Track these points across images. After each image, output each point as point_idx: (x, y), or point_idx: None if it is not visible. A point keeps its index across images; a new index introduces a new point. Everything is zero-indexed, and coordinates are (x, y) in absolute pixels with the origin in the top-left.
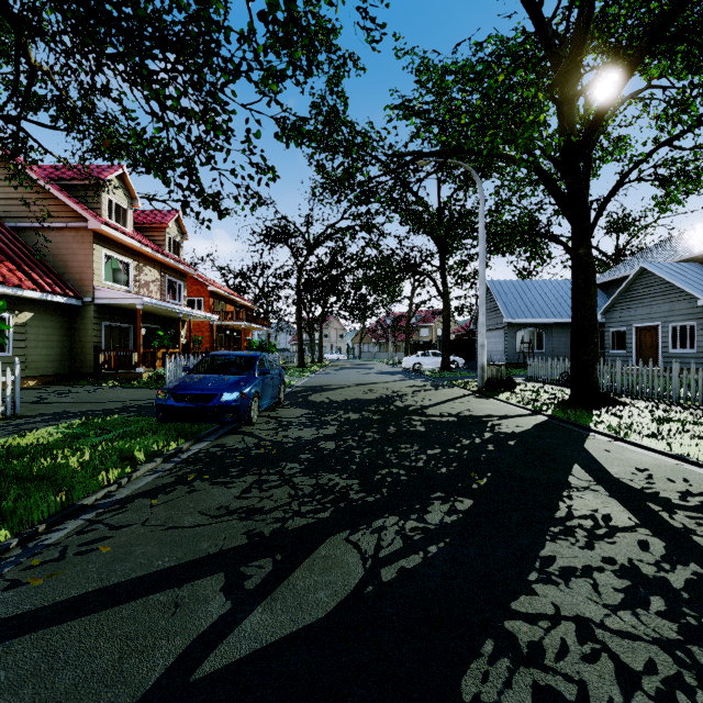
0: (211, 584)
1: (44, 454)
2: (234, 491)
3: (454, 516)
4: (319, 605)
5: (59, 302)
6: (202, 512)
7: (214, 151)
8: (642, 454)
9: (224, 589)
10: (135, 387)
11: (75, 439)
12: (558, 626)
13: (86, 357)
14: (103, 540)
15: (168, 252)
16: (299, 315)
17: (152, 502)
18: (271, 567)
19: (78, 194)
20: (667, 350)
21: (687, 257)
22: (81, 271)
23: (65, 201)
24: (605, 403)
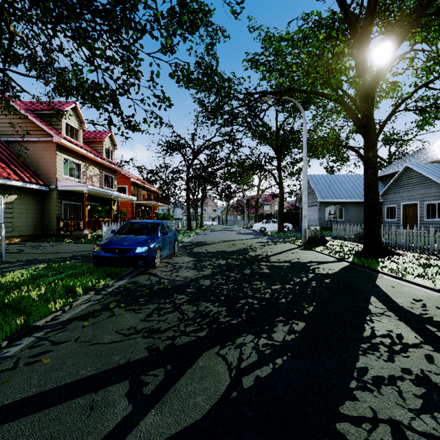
0: (119, 390)
1: (15, 289)
2: (141, 316)
3: (292, 335)
4: (197, 409)
5: (34, 188)
6: (117, 331)
7: (130, 87)
8: (415, 289)
9: (128, 394)
10: (82, 242)
11: (37, 278)
12: (377, 428)
13: (51, 223)
14: (46, 353)
15: (105, 156)
16: (188, 197)
17: (84, 324)
18: (163, 375)
19: (47, 120)
20: (423, 219)
21: (435, 159)
22: (49, 169)
23: (38, 124)
24: (386, 254)
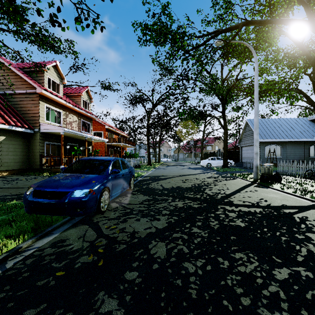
0: None
1: None
2: None
3: None
4: None
5: (21, 131)
6: None
7: None
8: None
9: None
10: None
11: None
12: None
13: (35, 160)
14: None
15: (82, 107)
16: (148, 139)
17: None
18: None
19: (33, 76)
20: None
21: None
22: (33, 115)
23: (25, 79)
24: None
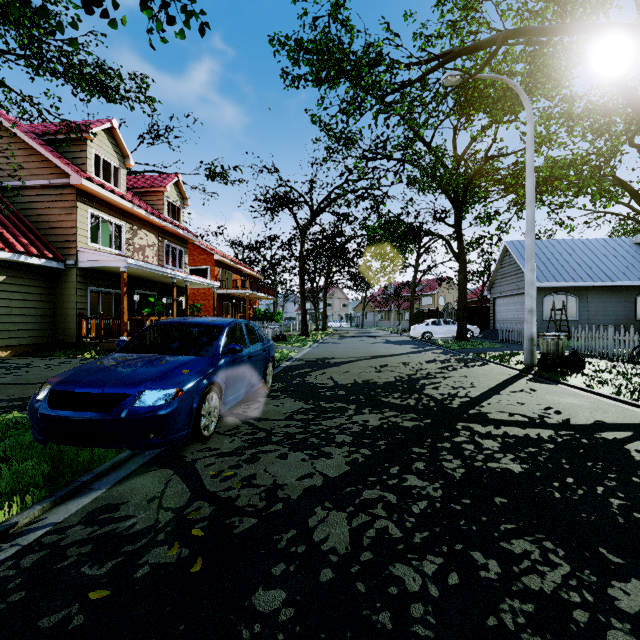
0: None
1: None
2: None
3: None
4: None
5: (38, 265)
6: None
7: None
8: None
9: None
10: None
11: None
12: None
13: (69, 325)
14: None
15: (167, 216)
16: (302, 283)
17: None
18: None
19: (63, 150)
20: None
21: None
22: (64, 232)
23: (46, 156)
24: None
